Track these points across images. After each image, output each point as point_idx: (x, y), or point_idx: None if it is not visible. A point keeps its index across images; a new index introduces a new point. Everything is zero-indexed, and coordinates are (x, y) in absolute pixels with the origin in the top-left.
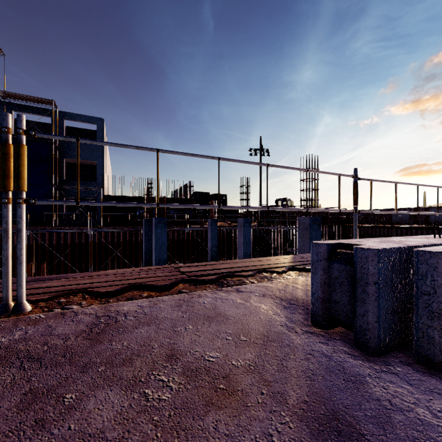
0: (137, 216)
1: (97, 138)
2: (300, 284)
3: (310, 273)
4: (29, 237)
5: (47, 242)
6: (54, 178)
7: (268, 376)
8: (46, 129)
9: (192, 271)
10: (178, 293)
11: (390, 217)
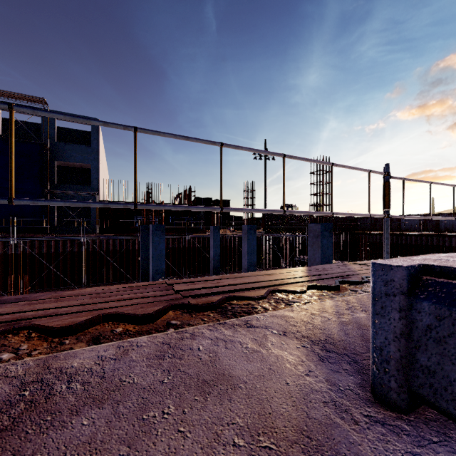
0: (134, 223)
1: (91, 140)
2: (330, 313)
3: (334, 292)
4: (16, 246)
5: (37, 250)
6: (45, 182)
7: None
8: (37, 130)
9: (188, 289)
10: (165, 327)
11: (399, 224)
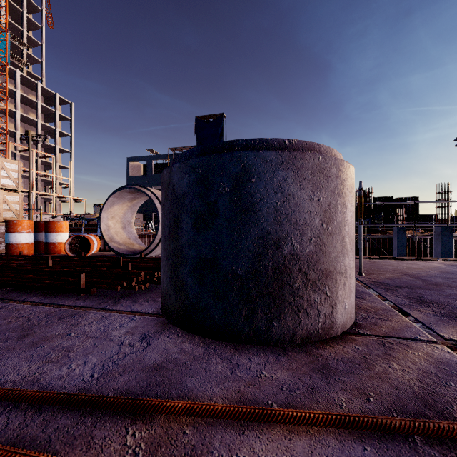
0: None
1: None
2: None
3: None
4: None
5: None
6: None
7: (432, 269)
8: None
9: None
10: None
11: None
